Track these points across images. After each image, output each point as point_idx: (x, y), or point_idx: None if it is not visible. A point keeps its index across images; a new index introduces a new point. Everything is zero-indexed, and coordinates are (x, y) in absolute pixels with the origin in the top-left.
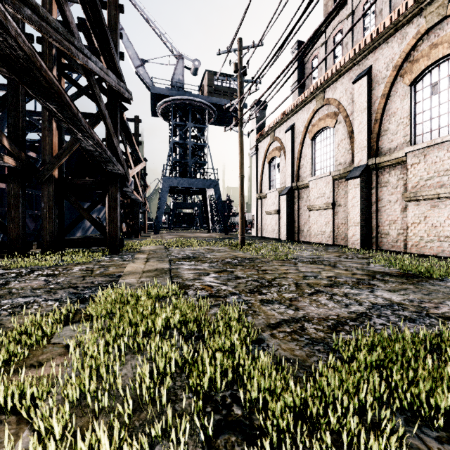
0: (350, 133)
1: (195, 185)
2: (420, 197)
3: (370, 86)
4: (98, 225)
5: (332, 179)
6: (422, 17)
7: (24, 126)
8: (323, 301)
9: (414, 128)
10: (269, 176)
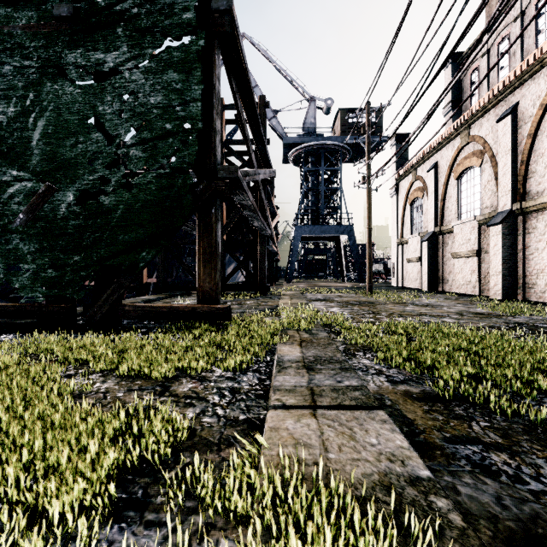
0: (496, 174)
1: (328, 232)
2: None
3: (515, 124)
4: (251, 274)
5: (477, 224)
6: None
7: None
8: (398, 319)
9: None
10: (411, 219)
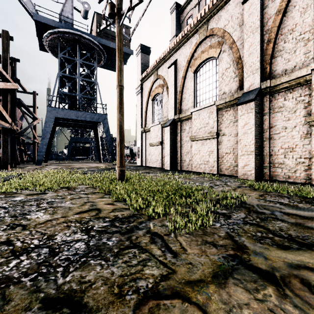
0: (237, 59)
1: (84, 117)
2: None
3: (262, 4)
4: None
5: (216, 109)
6: None
7: None
8: None
9: None
10: (153, 112)
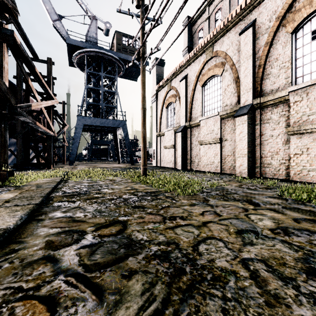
0: (236, 78)
1: (106, 124)
2: (303, 130)
3: (254, 36)
4: None
5: (220, 118)
6: None
7: None
8: None
9: (295, 71)
10: (167, 118)
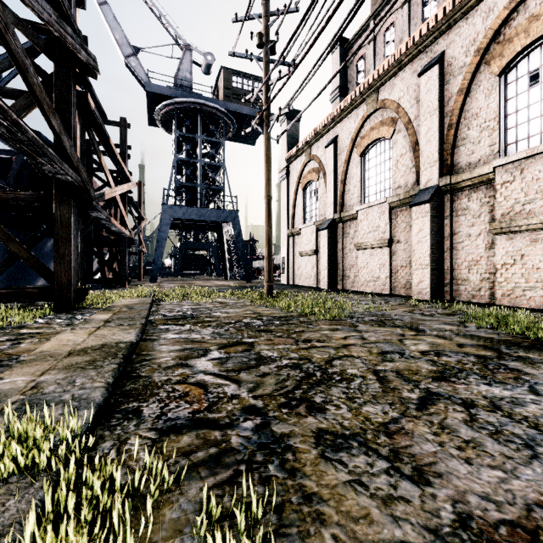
0: (414, 144)
1: (207, 217)
2: (515, 227)
3: (442, 79)
4: (40, 266)
5: (388, 207)
6: None
7: None
8: (466, 434)
9: (504, 134)
10: (304, 207)
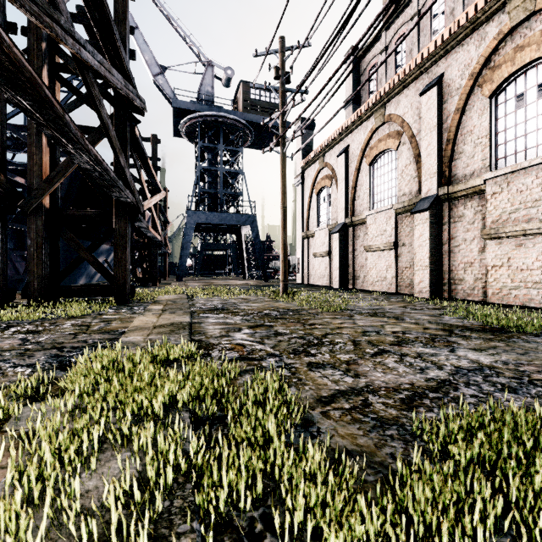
0: (417, 156)
1: (228, 221)
2: (502, 234)
3: (441, 98)
4: (102, 268)
5: (394, 213)
6: (505, 14)
7: (5, 140)
8: (391, 365)
9: (495, 149)
10: (318, 211)
